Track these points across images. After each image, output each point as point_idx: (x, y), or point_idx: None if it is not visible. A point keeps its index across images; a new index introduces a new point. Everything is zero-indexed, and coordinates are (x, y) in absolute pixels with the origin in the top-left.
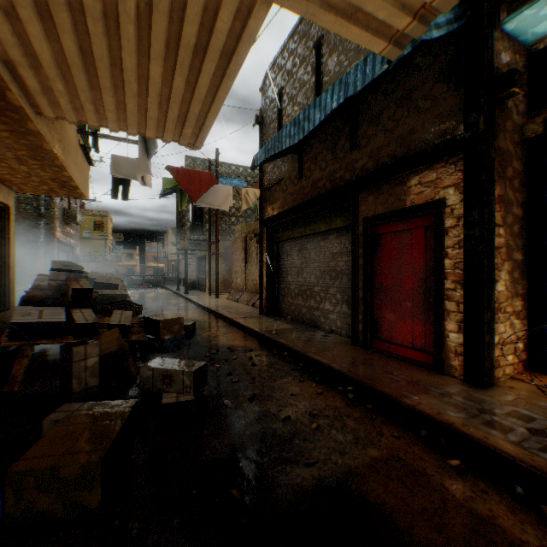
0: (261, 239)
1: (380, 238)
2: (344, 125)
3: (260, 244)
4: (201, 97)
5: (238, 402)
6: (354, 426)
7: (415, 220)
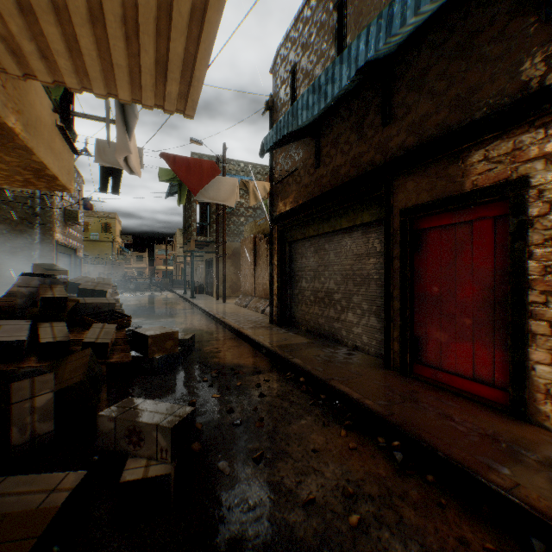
0: (272, 239)
1: (424, 234)
2: (373, 96)
3: (270, 244)
4: (183, 22)
5: (239, 464)
6: (416, 521)
7: (477, 209)
